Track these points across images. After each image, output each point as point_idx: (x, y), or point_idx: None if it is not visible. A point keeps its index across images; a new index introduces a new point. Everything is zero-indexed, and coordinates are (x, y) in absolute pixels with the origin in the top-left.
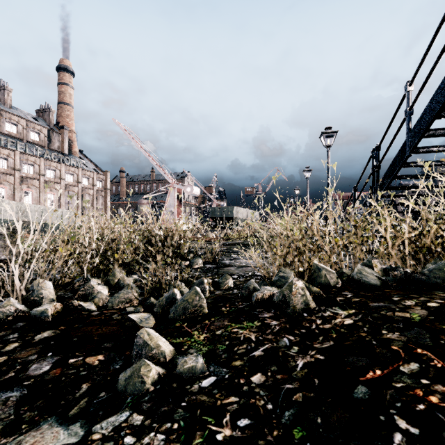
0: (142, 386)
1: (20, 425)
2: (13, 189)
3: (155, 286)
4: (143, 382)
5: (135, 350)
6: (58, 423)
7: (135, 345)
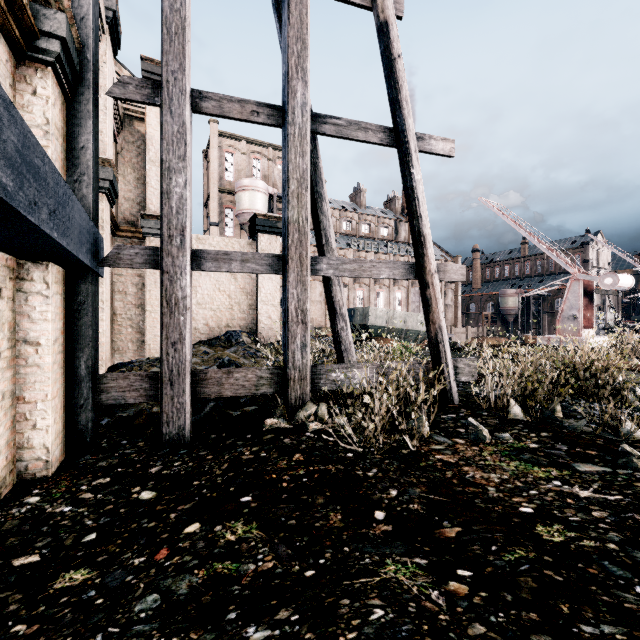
0: (635, 466)
1: (577, 461)
2: (368, 291)
3: (604, 422)
4: (636, 464)
5: (620, 453)
6: (595, 465)
7: (620, 451)
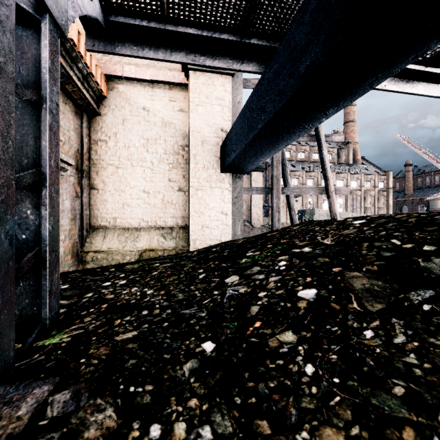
0: None
1: None
2: (317, 198)
3: None
4: None
5: None
6: None
7: None
